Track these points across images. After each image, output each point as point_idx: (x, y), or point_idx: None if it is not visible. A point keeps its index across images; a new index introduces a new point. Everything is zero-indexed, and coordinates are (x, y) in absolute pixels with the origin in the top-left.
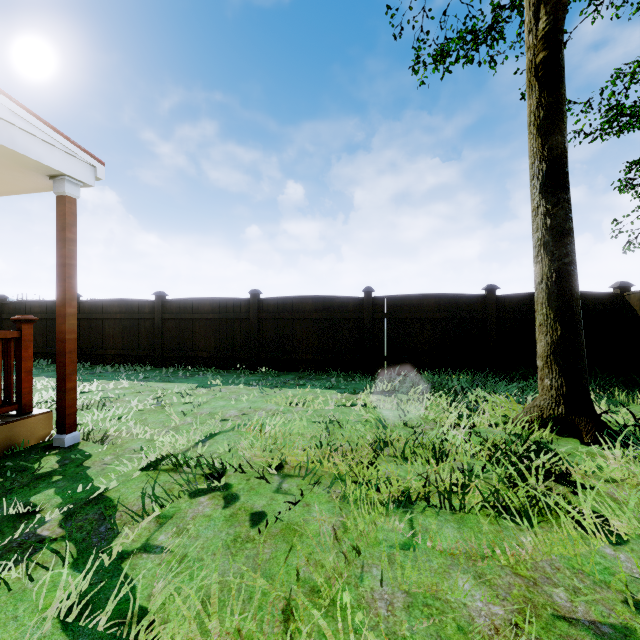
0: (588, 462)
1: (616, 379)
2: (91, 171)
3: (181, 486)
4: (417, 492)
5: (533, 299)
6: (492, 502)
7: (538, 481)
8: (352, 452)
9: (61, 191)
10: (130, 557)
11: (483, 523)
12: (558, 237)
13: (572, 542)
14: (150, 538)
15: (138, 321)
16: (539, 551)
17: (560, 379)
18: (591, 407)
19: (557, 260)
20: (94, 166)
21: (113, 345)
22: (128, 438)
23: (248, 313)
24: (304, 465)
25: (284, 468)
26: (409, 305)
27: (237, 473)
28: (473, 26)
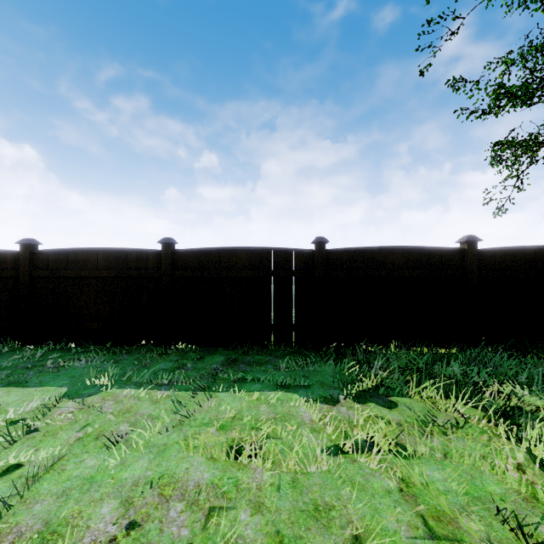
0: None
1: None
2: None
3: None
4: None
5: (518, 254)
6: None
7: None
8: None
9: None
10: None
11: None
12: None
13: None
14: None
15: None
16: None
17: None
18: None
19: None
20: None
21: None
22: None
23: (158, 270)
24: None
25: None
26: (371, 260)
27: None
28: None
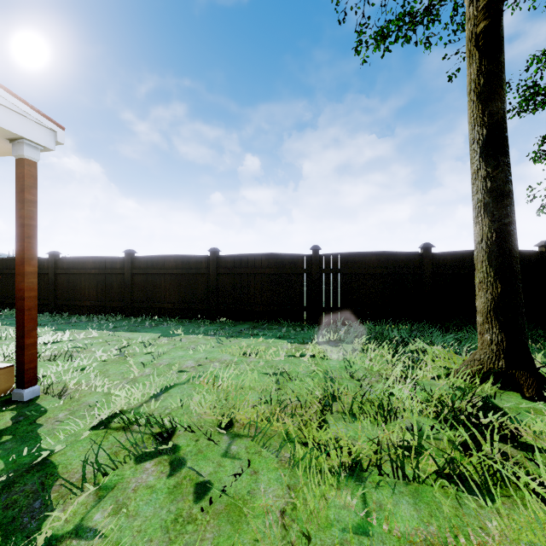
0: (543, 426)
1: (543, 330)
2: (51, 135)
3: (127, 450)
4: (367, 456)
5: (465, 256)
6: (446, 470)
7: (494, 448)
8: (301, 408)
9: (20, 154)
10: (58, 544)
11: (444, 505)
12: (498, 198)
13: (539, 524)
14: (85, 517)
15: (110, 276)
16: (506, 537)
17: (500, 334)
18: (531, 362)
19: (497, 220)
20: (54, 131)
21: (88, 297)
22: (86, 391)
23: (208, 269)
24: (254, 423)
25: (234, 426)
26: (352, 262)
27: (187, 432)
28: (411, 8)
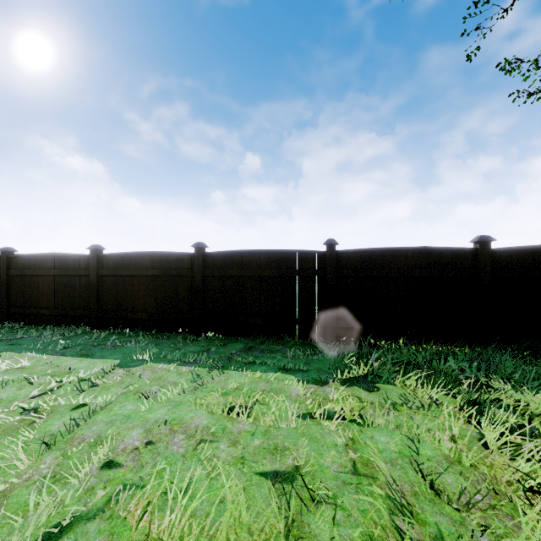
0: None
1: None
2: None
3: None
4: None
5: (538, 253)
6: None
7: None
8: None
9: None
10: None
11: None
12: None
13: None
14: None
15: (73, 278)
16: None
17: None
18: None
19: None
20: None
21: (47, 304)
22: None
23: (192, 269)
24: None
25: None
26: (380, 261)
27: None
28: None
